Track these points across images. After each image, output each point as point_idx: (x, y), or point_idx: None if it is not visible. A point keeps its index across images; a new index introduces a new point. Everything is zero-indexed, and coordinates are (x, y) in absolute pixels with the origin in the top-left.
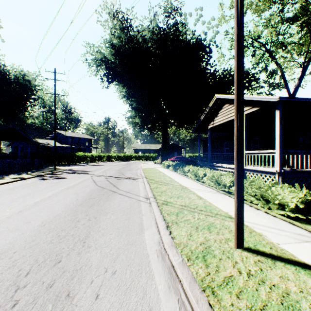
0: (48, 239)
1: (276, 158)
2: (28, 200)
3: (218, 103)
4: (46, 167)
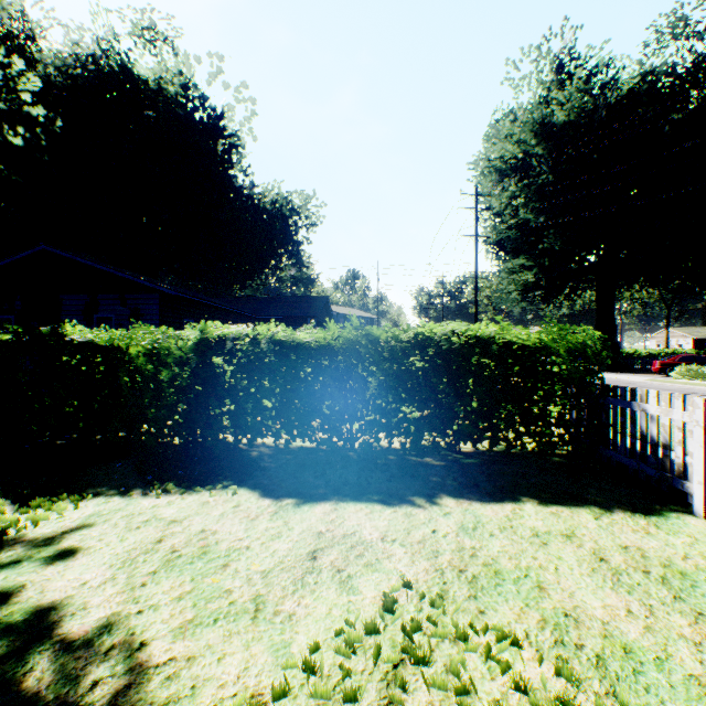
0: None
1: None
2: None
3: None
4: None
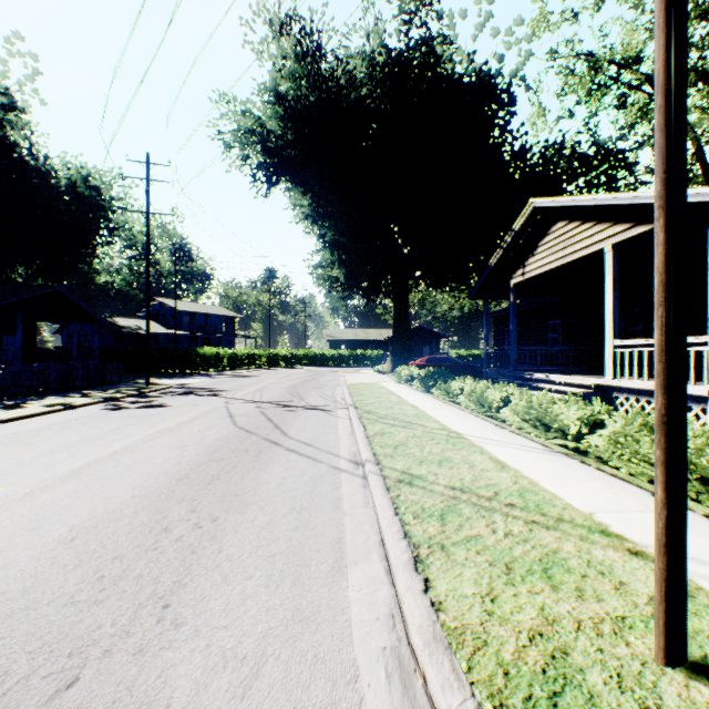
0: (66, 590)
1: (708, 357)
2: (60, 462)
3: (537, 220)
4: (130, 381)
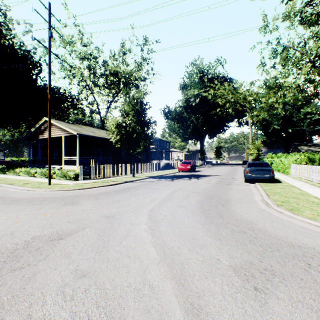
0: None
1: (77, 161)
2: None
3: (47, 122)
4: None
